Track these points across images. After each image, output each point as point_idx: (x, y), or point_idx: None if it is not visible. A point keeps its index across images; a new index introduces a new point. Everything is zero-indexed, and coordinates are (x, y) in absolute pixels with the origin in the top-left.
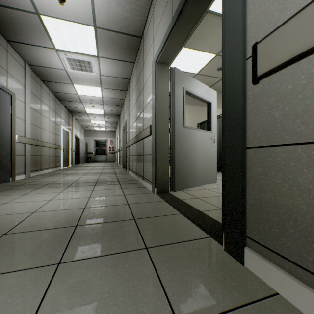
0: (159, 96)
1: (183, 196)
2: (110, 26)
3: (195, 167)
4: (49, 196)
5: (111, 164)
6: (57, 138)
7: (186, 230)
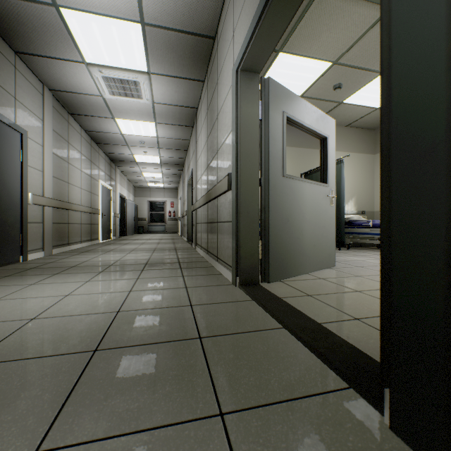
0: (243, 126)
1: (283, 291)
2: (165, 21)
3: (302, 242)
4: (68, 287)
5: (171, 235)
6: (92, 198)
7: (299, 368)
